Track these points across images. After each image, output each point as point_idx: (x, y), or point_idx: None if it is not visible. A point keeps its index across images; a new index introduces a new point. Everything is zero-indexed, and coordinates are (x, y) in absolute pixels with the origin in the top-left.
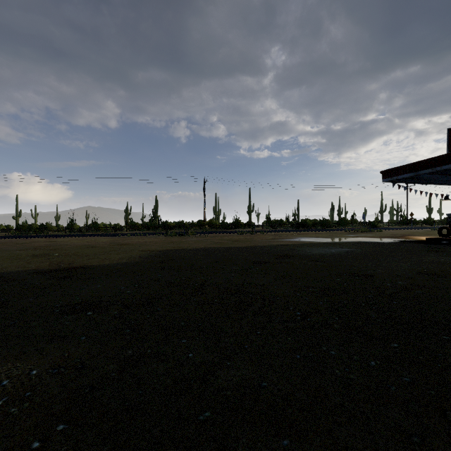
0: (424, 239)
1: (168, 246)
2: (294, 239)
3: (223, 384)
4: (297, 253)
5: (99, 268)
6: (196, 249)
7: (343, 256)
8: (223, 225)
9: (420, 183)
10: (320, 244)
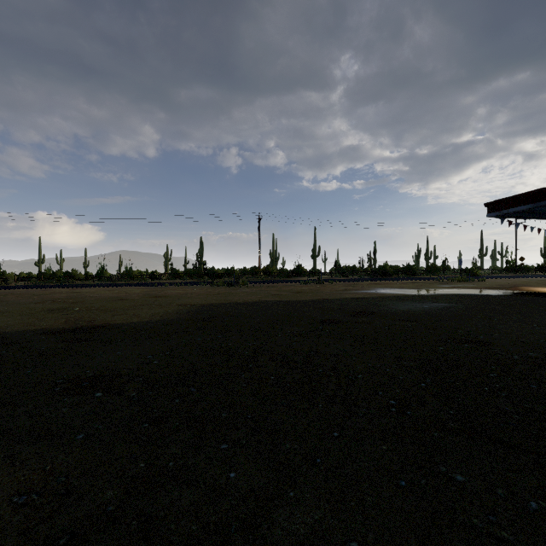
0: (544, 291)
1: (213, 299)
2: (373, 291)
3: (283, 540)
4: (378, 309)
5: (125, 327)
6: (248, 302)
7: (441, 314)
8: (282, 273)
9: (538, 218)
10: (406, 297)
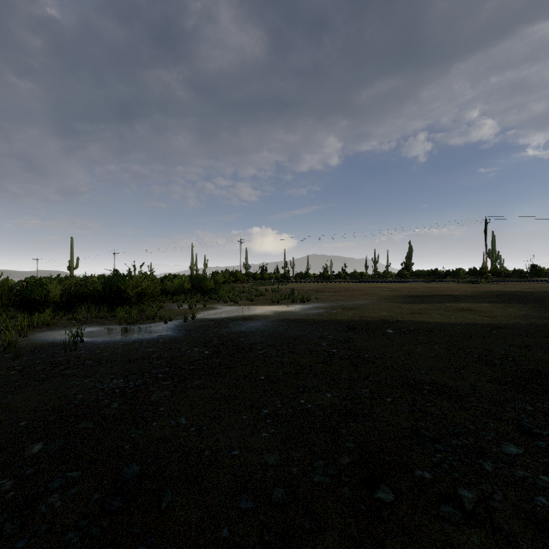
0: None
1: (480, 289)
2: None
3: None
4: None
5: (461, 295)
6: (512, 291)
7: None
8: (515, 274)
9: None
10: None
